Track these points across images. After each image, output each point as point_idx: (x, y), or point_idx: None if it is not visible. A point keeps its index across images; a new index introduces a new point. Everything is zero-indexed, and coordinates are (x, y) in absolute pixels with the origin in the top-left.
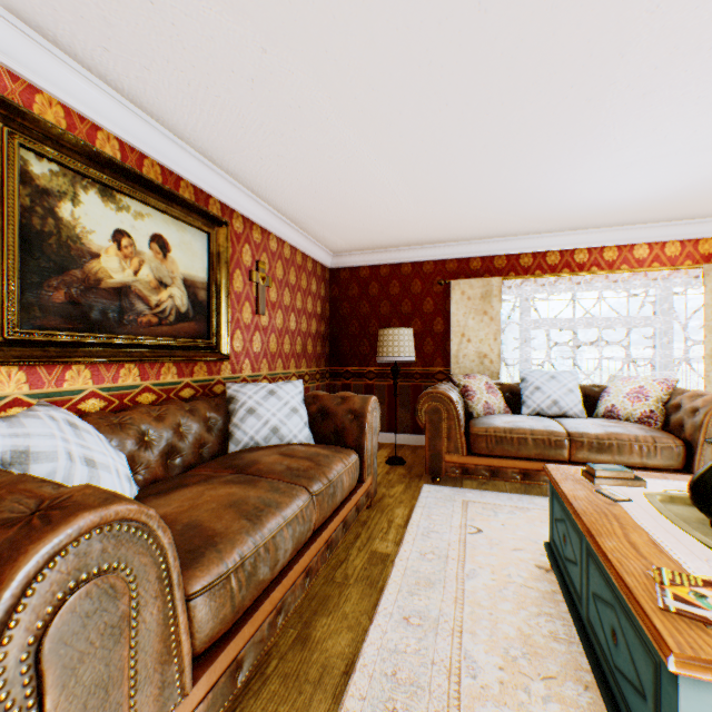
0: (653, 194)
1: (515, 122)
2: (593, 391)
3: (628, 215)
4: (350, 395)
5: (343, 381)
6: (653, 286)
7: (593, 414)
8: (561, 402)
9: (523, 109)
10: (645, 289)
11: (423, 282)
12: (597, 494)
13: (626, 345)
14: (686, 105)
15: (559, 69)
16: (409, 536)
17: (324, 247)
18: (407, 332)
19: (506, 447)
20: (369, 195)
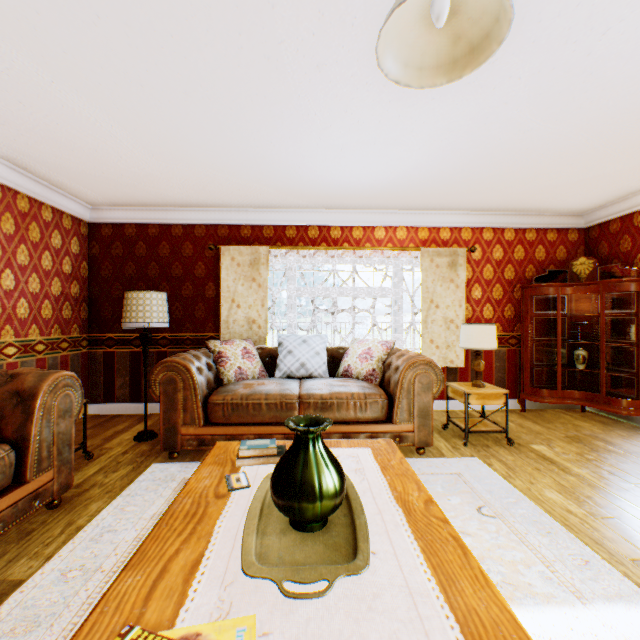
0: (375, 181)
1: (204, 68)
2: (339, 352)
3: (365, 199)
4: (26, 372)
5: (106, 349)
6: (389, 263)
7: (336, 373)
8: (308, 364)
9: (202, 51)
10: (387, 266)
11: (195, 245)
12: (224, 482)
13: (373, 312)
14: (361, 89)
15: (212, 3)
16: (72, 546)
17: (73, 196)
18: (157, 295)
19: (243, 414)
20: (83, 133)
